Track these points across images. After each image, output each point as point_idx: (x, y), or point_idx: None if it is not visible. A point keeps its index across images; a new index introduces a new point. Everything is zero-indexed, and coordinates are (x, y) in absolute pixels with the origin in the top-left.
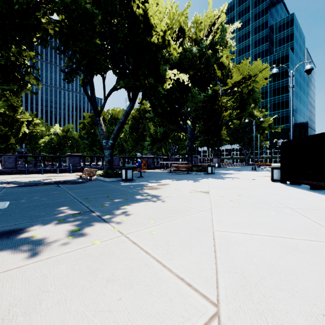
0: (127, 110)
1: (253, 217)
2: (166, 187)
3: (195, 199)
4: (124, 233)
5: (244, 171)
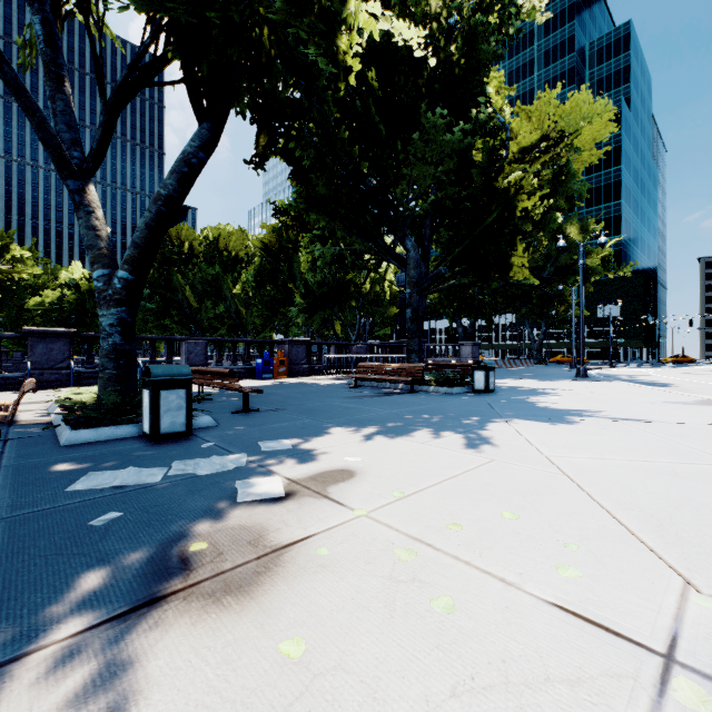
0: (189, 151)
1: None
2: (337, 535)
3: None
4: None
5: (567, 382)
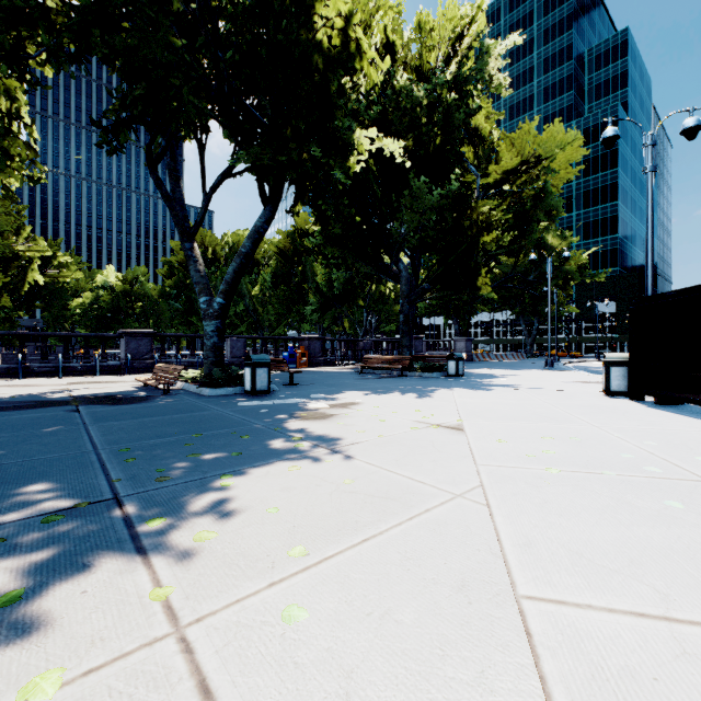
0: (259, 225)
1: (627, 525)
2: (351, 413)
3: (429, 452)
4: (181, 617)
5: (529, 371)
